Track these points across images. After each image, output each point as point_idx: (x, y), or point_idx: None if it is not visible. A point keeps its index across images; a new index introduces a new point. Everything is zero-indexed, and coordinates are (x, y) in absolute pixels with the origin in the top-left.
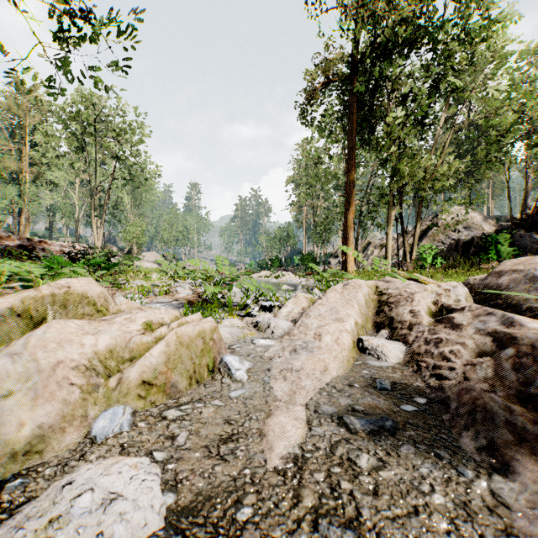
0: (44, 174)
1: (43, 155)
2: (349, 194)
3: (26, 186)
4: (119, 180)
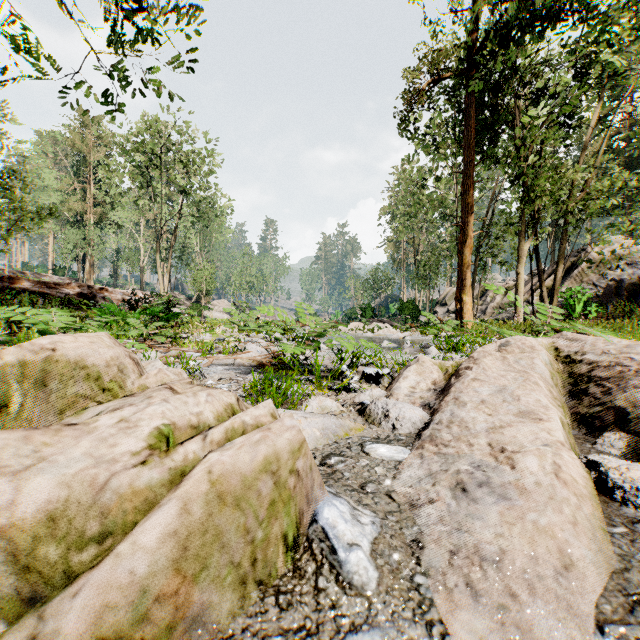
0: (108, 215)
1: (106, 193)
2: (465, 223)
3: (90, 228)
4: (187, 218)
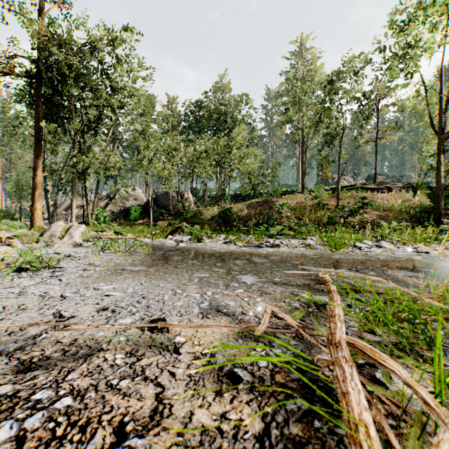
0: None
1: None
2: (37, 167)
3: None
4: None
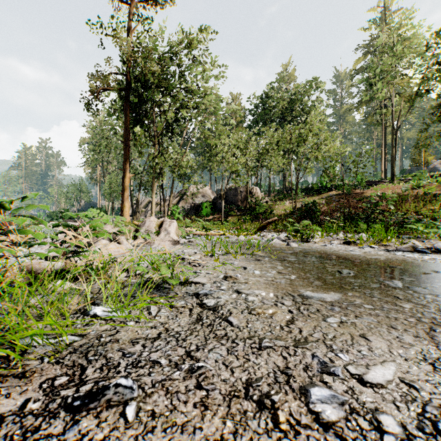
0: None
1: None
2: (125, 169)
3: None
4: None
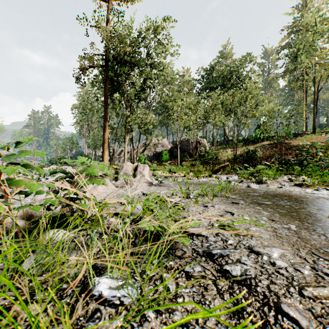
0: None
1: None
2: (105, 126)
3: None
4: None
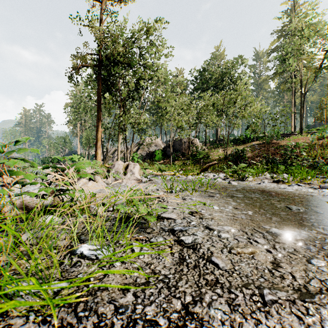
0: None
1: None
2: (98, 125)
3: None
4: None
